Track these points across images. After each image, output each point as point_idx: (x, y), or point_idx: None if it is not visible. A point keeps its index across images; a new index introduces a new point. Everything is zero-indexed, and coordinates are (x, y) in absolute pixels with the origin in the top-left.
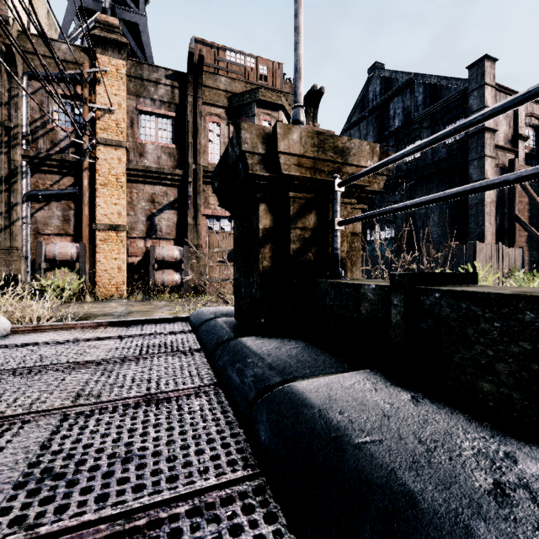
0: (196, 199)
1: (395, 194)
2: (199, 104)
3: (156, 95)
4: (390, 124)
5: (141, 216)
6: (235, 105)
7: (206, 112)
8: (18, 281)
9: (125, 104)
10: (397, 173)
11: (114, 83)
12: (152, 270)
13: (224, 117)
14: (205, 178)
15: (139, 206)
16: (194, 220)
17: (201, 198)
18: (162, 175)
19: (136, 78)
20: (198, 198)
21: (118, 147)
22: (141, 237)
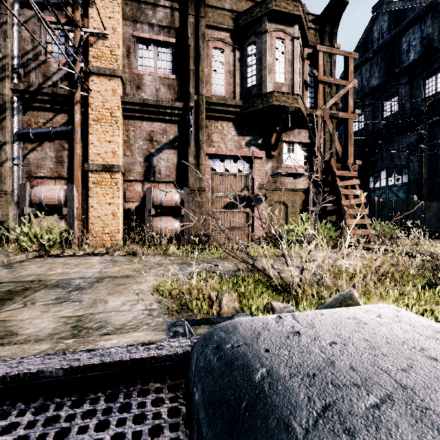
0: (198, 135)
1: (409, 135)
2: (201, 24)
3: (154, 19)
4: (402, 59)
5: (139, 156)
6: (242, 25)
7: (209, 37)
8: (5, 229)
9: (119, 28)
10: (412, 111)
11: (107, 5)
12: (147, 217)
13: (229, 42)
14: (207, 112)
15: (136, 146)
16: (196, 159)
17: (204, 133)
18: (161, 109)
19: (133, 1)
20: (200, 133)
21: (112, 77)
22: (139, 181)
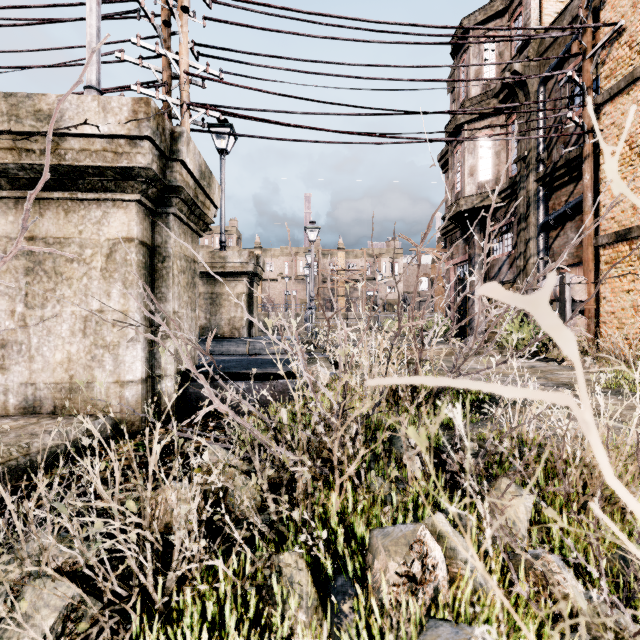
0: None
1: None
2: None
3: None
4: None
5: None
6: None
7: None
8: None
9: None
10: None
11: None
12: None
13: None
14: None
15: None
16: None
17: None
18: None
19: None
20: None
21: (631, 86)
22: None
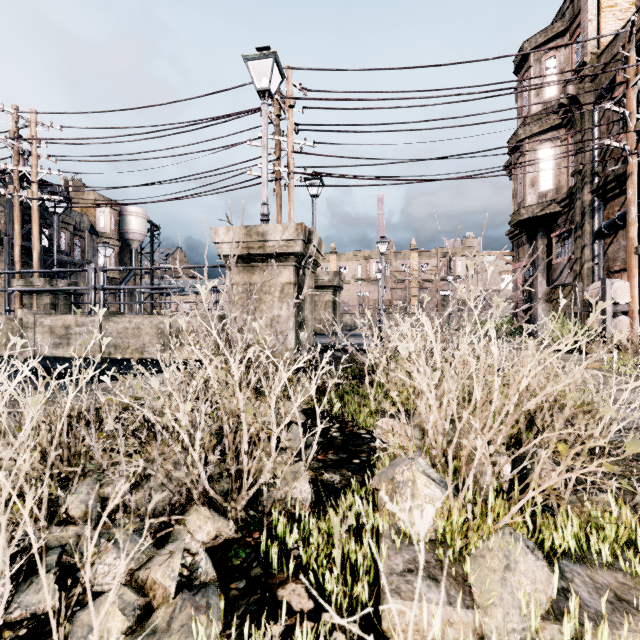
0: None
1: None
2: None
3: None
4: None
5: None
6: None
7: None
8: None
9: None
10: None
11: None
12: None
13: None
14: None
15: None
16: None
17: None
18: None
19: None
20: None
21: None
22: None
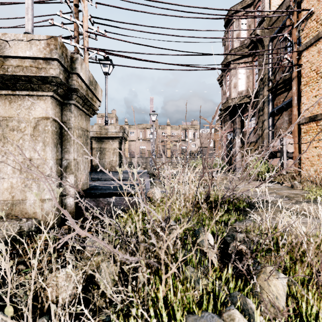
0: None
1: None
2: None
3: None
4: None
5: None
6: None
7: None
8: None
9: None
10: None
11: None
12: None
13: None
14: None
15: None
16: None
17: None
18: None
19: None
20: None
21: (317, 41)
22: None
